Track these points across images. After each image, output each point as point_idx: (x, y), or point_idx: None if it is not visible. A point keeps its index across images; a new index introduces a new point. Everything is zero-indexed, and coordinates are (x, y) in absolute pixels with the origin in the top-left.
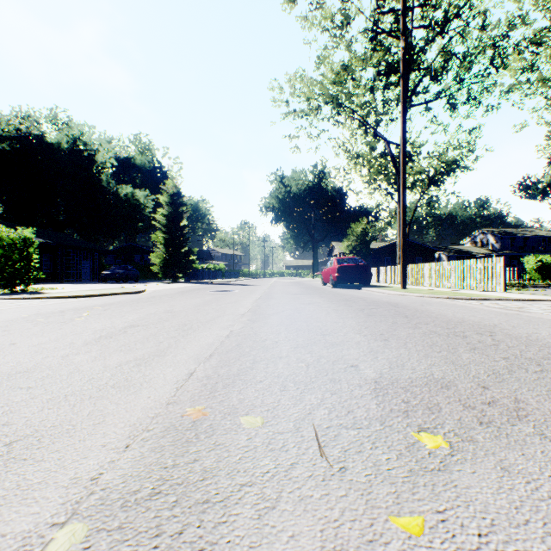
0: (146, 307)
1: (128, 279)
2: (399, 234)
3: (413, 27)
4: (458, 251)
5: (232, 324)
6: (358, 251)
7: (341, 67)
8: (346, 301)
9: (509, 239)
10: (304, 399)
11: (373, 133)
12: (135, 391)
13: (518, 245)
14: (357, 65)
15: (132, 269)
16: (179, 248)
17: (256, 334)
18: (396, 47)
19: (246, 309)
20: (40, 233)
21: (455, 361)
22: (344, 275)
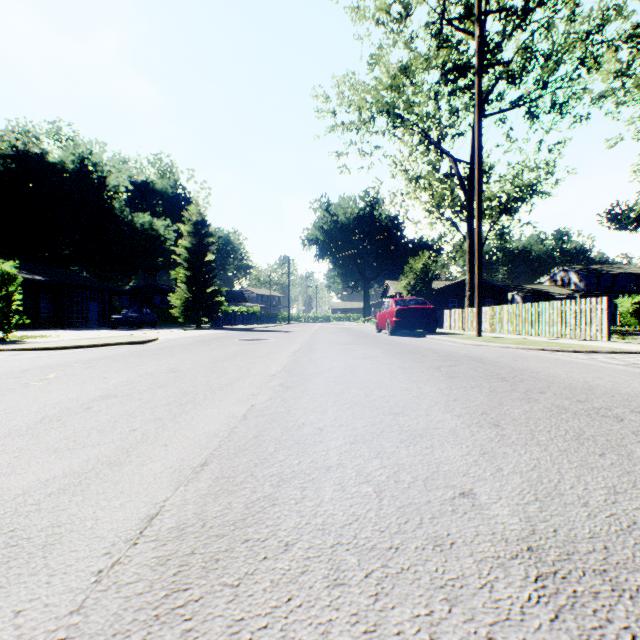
0: (145, 364)
1: (144, 324)
2: (468, 270)
3: (491, 12)
4: (535, 292)
5: (255, 392)
6: (418, 292)
7: (399, 69)
8: (412, 354)
9: (595, 277)
10: (387, 625)
11: (437, 148)
12: None
13: (606, 285)
14: (418, 67)
15: (148, 313)
16: (204, 287)
17: (290, 412)
18: (465, 45)
19: (280, 366)
20: (38, 270)
21: None
22: (405, 320)
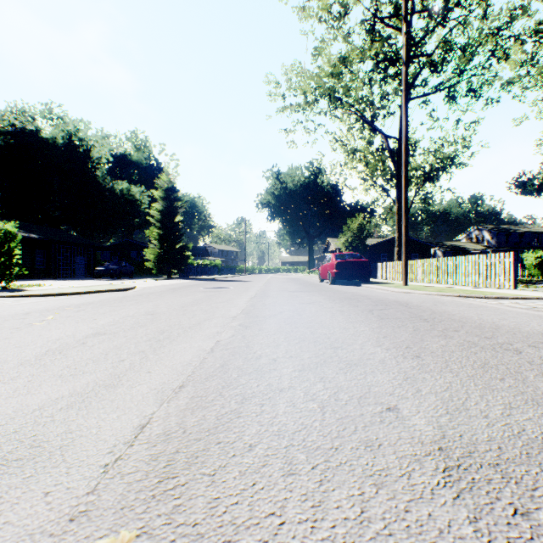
0: (127, 308)
1: (122, 275)
2: (397, 230)
3: (416, 12)
4: (454, 247)
5: (219, 330)
6: (354, 247)
7: (338, 59)
8: (349, 300)
9: (504, 235)
10: (329, 502)
11: (370, 126)
12: (29, 476)
13: (514, 241)
14: (355, 58)
15: (126, 265)
16: (174, 244)
17: (249, 347)
18: (394, 39)
19: (239, 310)
20: (33, 229)
21: (538, 398)
22: (343, 272)
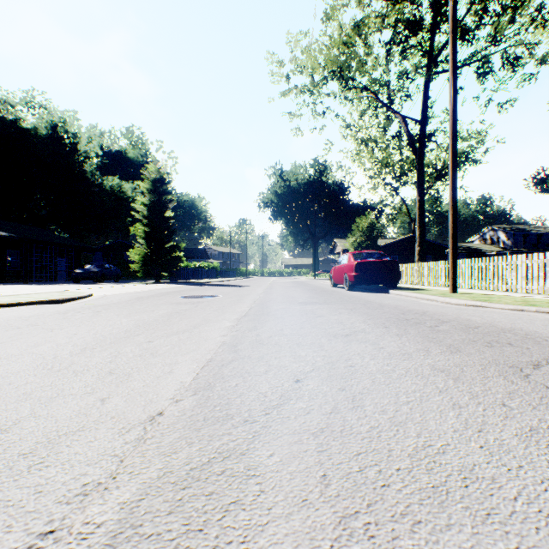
0: None
1: (105, 278)
2: (418, 226)
3: None
4: (468, 249)
5: None
6: (364, 248)
7: (352, 26)
8: (414, 326)
9: (522, 236)
10: None
11: (388, 107)
12: None
13: (532, 242)
14: (371, 27)
15: (110, 268)
16: (162, 243)
17: None
18: (418, 3)
19: (195, 366)
20: (6, 227)
21: None
22: (365, 275)
